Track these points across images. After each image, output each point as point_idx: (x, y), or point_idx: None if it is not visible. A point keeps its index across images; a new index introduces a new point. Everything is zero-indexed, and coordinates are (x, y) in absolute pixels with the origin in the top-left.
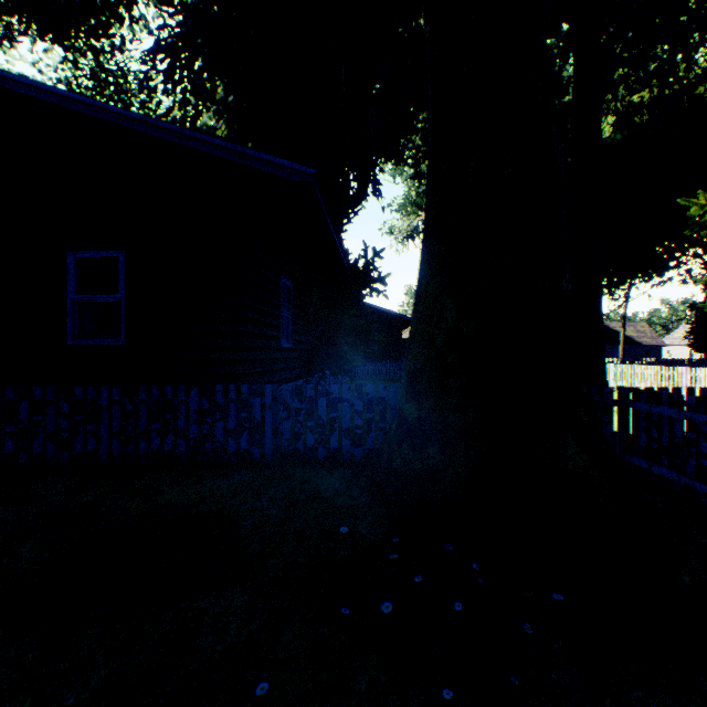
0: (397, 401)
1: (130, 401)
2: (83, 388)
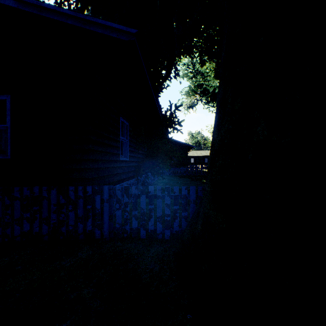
0: (194, 197)
1: (8, 198)
2: None
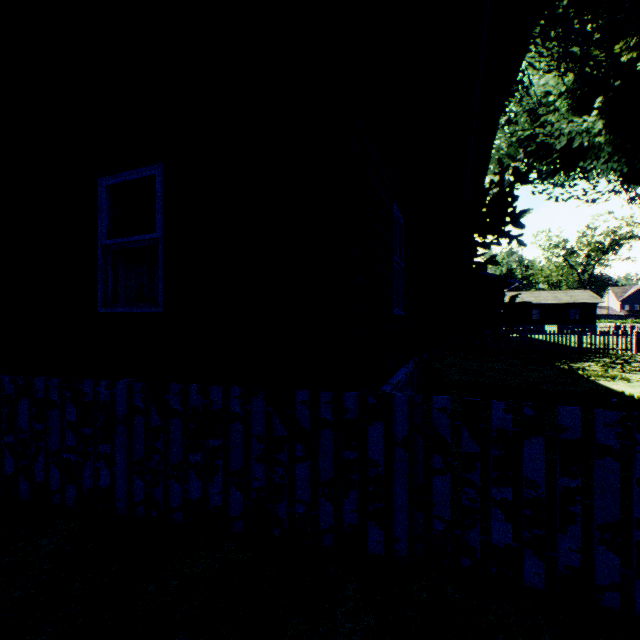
0: None
1: (157, 410)
2: (94, 382)
